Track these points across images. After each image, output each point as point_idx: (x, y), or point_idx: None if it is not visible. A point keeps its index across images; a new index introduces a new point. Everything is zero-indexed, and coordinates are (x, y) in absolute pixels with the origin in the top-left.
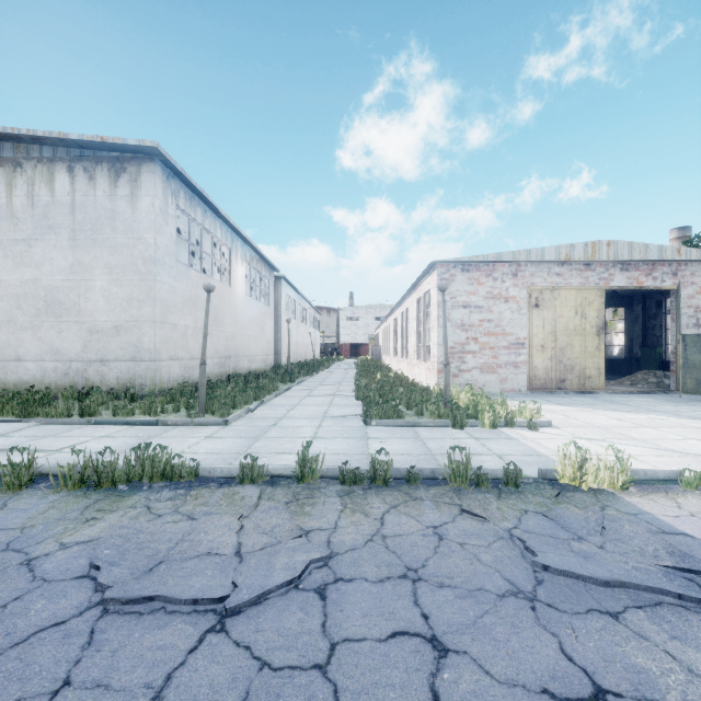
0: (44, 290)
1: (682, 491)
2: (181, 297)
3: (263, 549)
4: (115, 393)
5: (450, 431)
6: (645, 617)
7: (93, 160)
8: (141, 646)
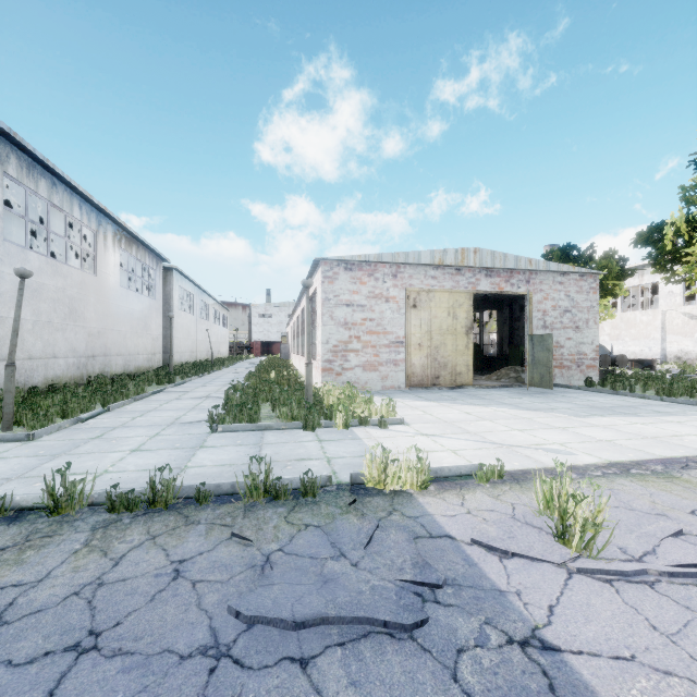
0: None
1: (476, 485)
2: (11, 284)
3: None
4: None
5: (301, 433)
6: (340, 657)
7: None
8: None
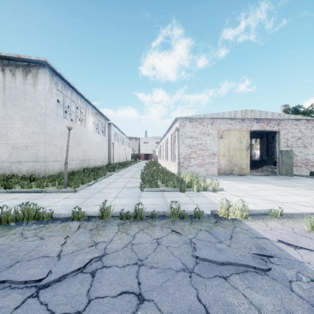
0: None
1: (270, 218)
2: (59, 132)
3: (72, 253)
4: (25, 177)
5: (179, 193)
6: (238, 278)
7: (14, 66)
8: None
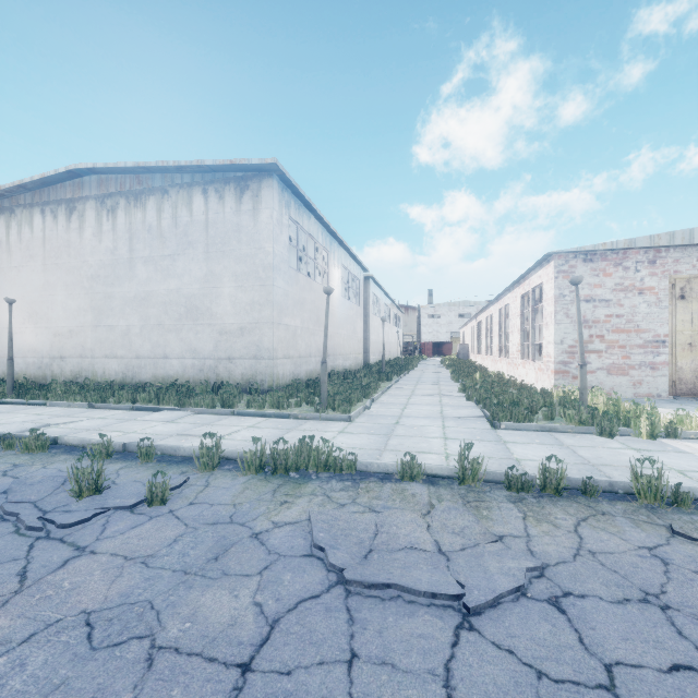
0: (184, 298)
1: None
2: (292, 300)
3: (463, 550)
4: (240, 388)
5: (597, 439)
6: None
7: (222, 181)
8: (402, 631)
